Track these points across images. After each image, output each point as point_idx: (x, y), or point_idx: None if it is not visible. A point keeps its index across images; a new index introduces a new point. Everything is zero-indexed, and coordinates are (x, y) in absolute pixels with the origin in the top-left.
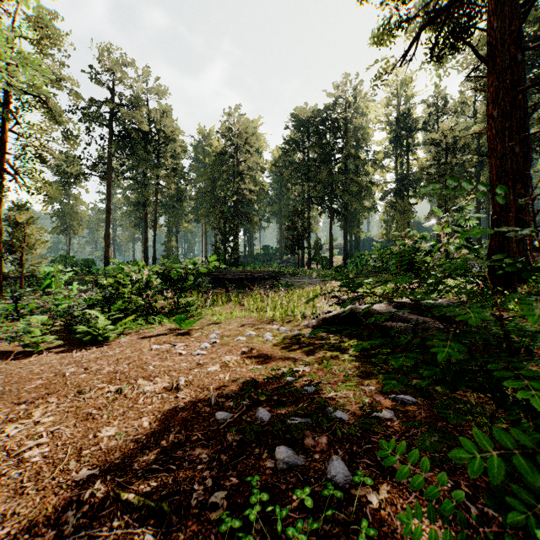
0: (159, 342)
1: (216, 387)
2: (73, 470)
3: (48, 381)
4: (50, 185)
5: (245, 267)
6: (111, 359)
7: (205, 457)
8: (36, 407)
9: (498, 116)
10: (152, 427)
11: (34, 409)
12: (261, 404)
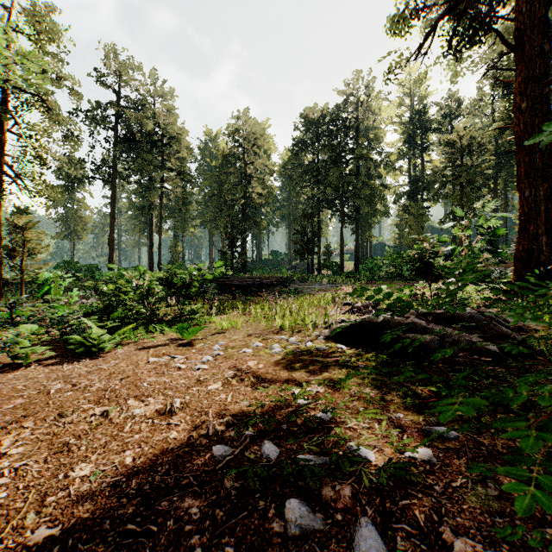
0: (158, 354)
1: (216, 411)
2: (29, 527)
3: (29, 400)
4: (51, 188)
5: (252, 273)
6: (104, 374)
7: (195, 512)
8: (8, 434)
9: (526, 109)
10: (135, 465)
11: (4, 436)
12: (267, 435)
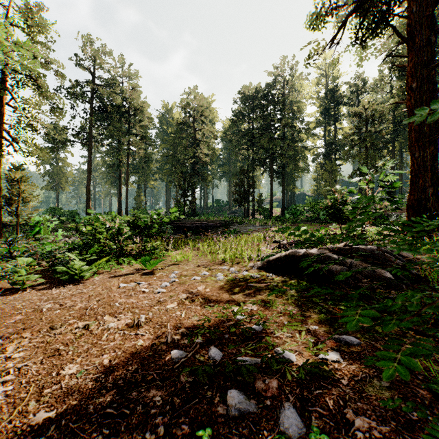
0: (127, 281)
1: (173, 324)
2: (31, 412)
3: (26, 317)
4: (40, 149)
5: (200, 217)
6: (84, 296)
7: (159, 400)
8: (11, 342)
9: (416, 88)
10: (111, 365)
11: (8, 344)
12: (213, 342)
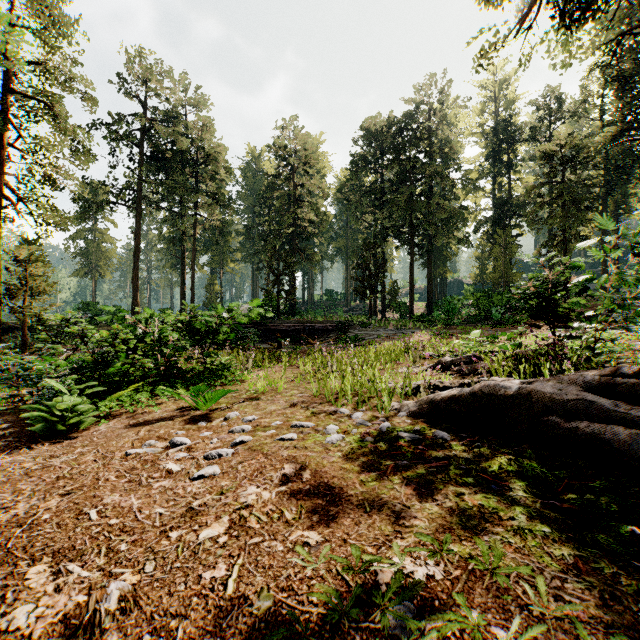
0: (151, 438)
1: (191, 635)
2: None
3: None
4: (58, 212)
5: (303, 316)
6: (47, 479)
7: None
8: None
9: None
10: None
11: None
12: None
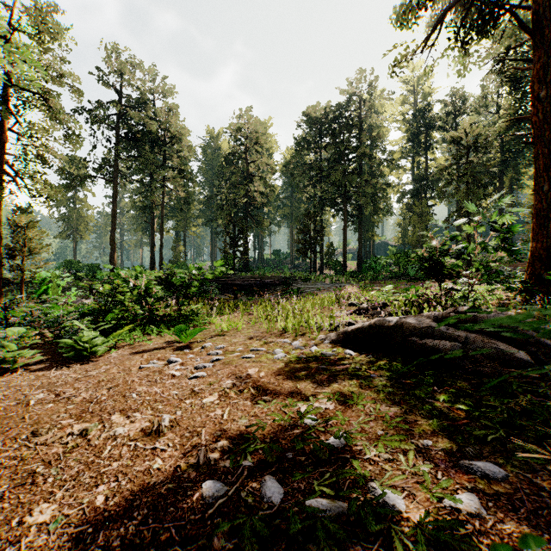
0: (153, 359)
1: (209, 432)
2: None
3: (4, 414)
4: (51, 186)
5: (254, 273)
6: (92, 382)
7: None
8: None
9: (544, 98)
10: (107, 507)
11: None
12: (269, 466)
